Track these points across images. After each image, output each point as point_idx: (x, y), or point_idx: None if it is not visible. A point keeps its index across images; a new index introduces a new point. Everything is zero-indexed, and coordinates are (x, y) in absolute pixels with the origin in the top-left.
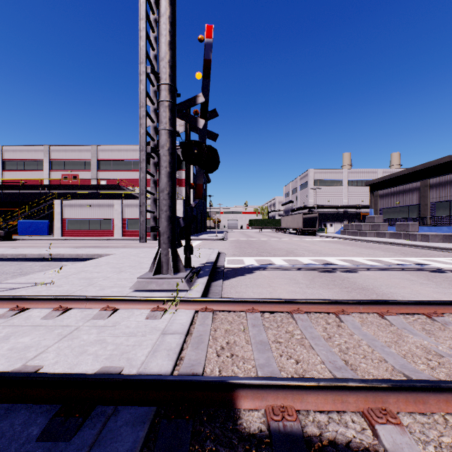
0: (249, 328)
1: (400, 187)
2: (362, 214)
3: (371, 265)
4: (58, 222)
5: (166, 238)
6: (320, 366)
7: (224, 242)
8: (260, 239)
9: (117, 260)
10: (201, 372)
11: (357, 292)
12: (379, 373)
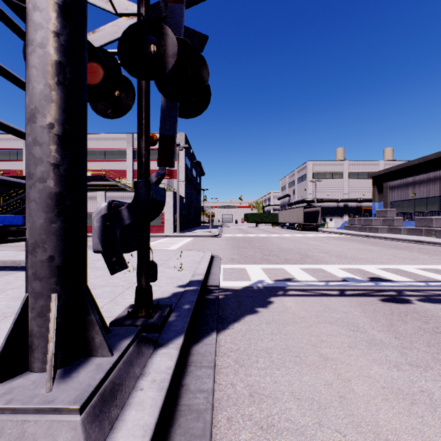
0: None
1: (416, 177)
2: (364, 208)
3: None
4: None
5: (42, 261)
6: None
7: (218, 239)
8: (259, 235)
9: None
10: None
11: None
12: None
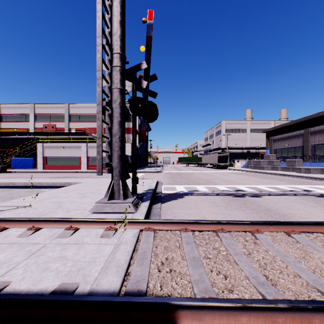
0: (184, 245)
1: (288, 134)
2: (260, 153)
3: (271, 192)
4: (40, 159)
5: (117, 172)
6: (245, 281)
7: (161, 174)
8: (187, 171)
9: (82, 188)
10: (145, 289)
11: (263, 213)
12: (297, 289)
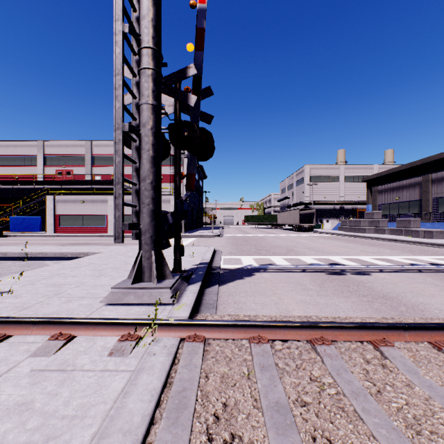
0: (256, 374)
1: (399, 182)
2: (359, 210)
3: (382, 266)
4: (50, 218)
5: (148, 237)
6: None
7: (220, 239)
8: (257, 235)
9: (101, 261)
10: None
11: (380, 303)
12: None
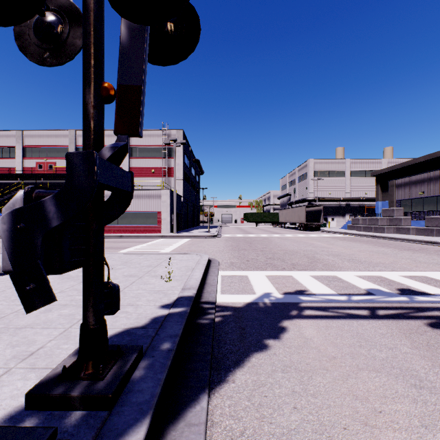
0: None
1: (424, 174)
2: (366, 207)
3: None
4: None
5: None
6: None
7: (217, 240)
8: (260, 235)
9: (1, 291)
10: None
11: None
12: None
